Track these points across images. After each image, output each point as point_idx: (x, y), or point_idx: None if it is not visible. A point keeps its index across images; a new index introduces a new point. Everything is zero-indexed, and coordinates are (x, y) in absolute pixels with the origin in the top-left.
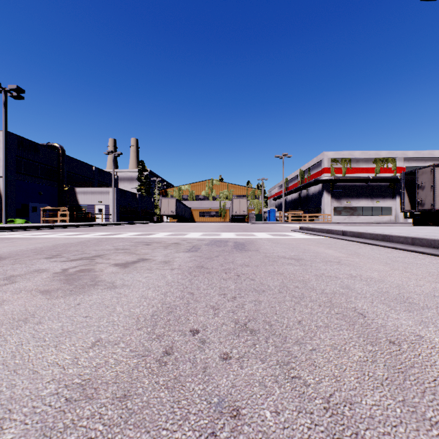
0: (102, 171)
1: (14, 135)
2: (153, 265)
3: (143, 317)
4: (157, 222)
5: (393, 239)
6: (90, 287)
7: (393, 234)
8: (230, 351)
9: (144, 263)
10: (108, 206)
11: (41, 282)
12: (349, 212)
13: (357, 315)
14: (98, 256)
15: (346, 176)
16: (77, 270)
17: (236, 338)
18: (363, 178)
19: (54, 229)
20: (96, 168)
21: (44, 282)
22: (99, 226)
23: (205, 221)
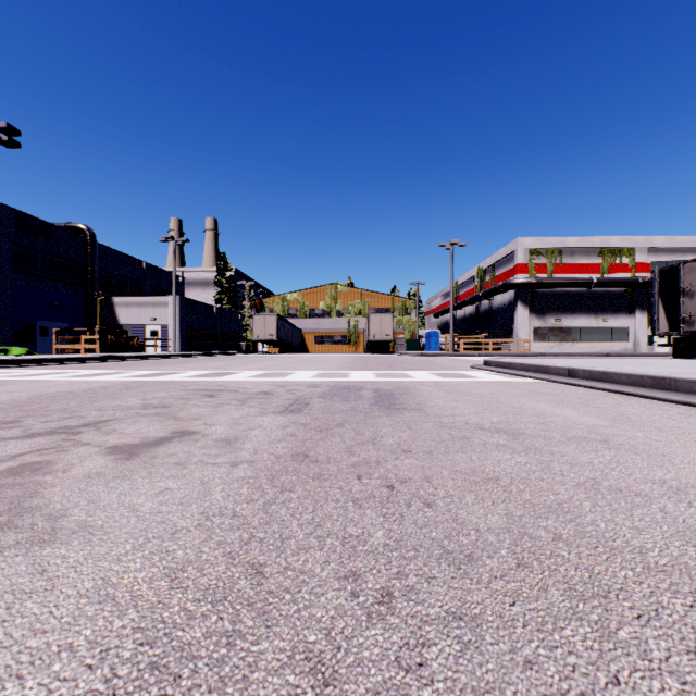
0: (158, 269)
1: (9, 209)
2: (197, 452)
3: None
4: (246, 353)
5: (678, 385)
6: None
7: (678, 376)
8: None
9: (179, 443)
10: (165, 327)
11: None
12: (559, 337)
13: None
14: (94, 423)
15: (554, 278)
16: (9, 468)
17: None
18: (582, 281)
19: (68, 364)
20: (148, 265)
21: None
22: (148, 359)
23: (325, 350)
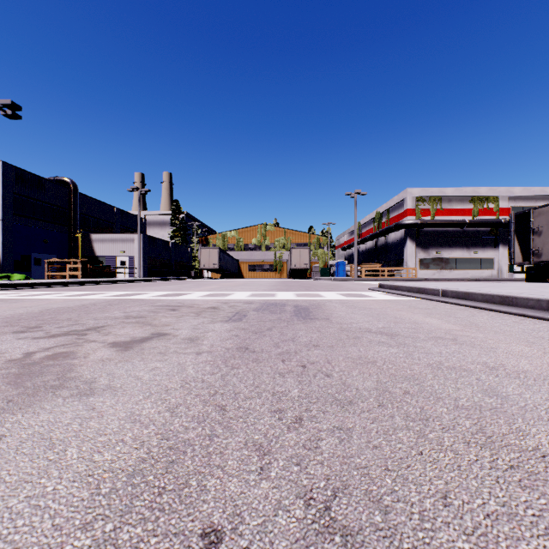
0: (126, 213)
1: (11, 166)
2: (171, 346)
3: (109, 482)
4: (195, 278)
5: (518, 302)
6: (48, 392)
7: (518, 295)
8: None
9: (158, 341)
10: (132, 258)
11: None
12: (439, 266)
13: None
14: (94, 328)
15: (436, 219)
16: (47, 355)
17: None
18: (458, 222)
19: (59, 287)
20: (118, 209)
21: None
22: (119, 283)
23: (256, 276)
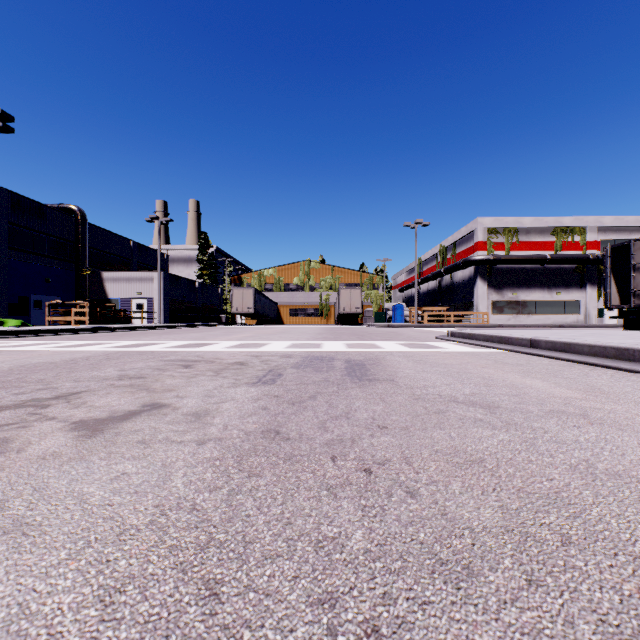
0: (144, 247)
1: (5, 191)
2: (164, 427)
3: None
4: (226, 324)
5: None
6: None
7: None
8: None
9: (147, 418)
10: (151, 300)
11: None
12: (515, 310)
13: None
14: (66, 396)
15: (511, 255)
16: None
17: None
18: (537, 258)
19: (57, 335)
20: (135, 243)
21: None
22: (134, 331)
23: (298, 322)
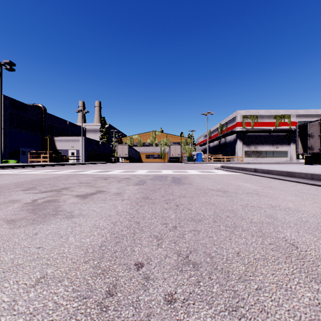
0: (74, 124)
1: (8, 98)
2: (108, 196)
3: (91, 248)
4: (114, 162)
5: (295, 175)
6: (51, 216)
7: (295, 171)
8: (174, 291)
9: (100, 194)
10: (78, 151)
11: (11, 211)
12: (256, 155)
13: (289, 246)
14: (65, 188)
15: (254, 128)
16: (44, 201)
17: (179, 273)
18: (267, 130)
19: (37, 167)
20: (69, 122)
21: (14, 211)
22: (71, 165)
23: (150, 161)
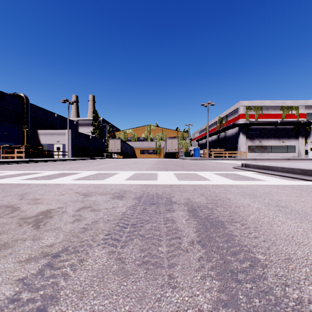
0: (63, 117)
1: None
2: None
3: None
4: (105, 158)
5: None
6: None
7: None
8: None
9: None
10: (64, 145)
11: None
12: (260, 150)
13: None
14: None
15: (259, 121)
16: None
17: None
18: (273, 122)
19: None
20: (58, 115)
21: None
22: (46, 162)
23: (144, 157)
